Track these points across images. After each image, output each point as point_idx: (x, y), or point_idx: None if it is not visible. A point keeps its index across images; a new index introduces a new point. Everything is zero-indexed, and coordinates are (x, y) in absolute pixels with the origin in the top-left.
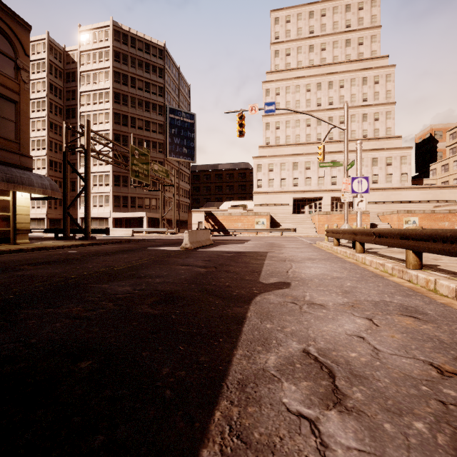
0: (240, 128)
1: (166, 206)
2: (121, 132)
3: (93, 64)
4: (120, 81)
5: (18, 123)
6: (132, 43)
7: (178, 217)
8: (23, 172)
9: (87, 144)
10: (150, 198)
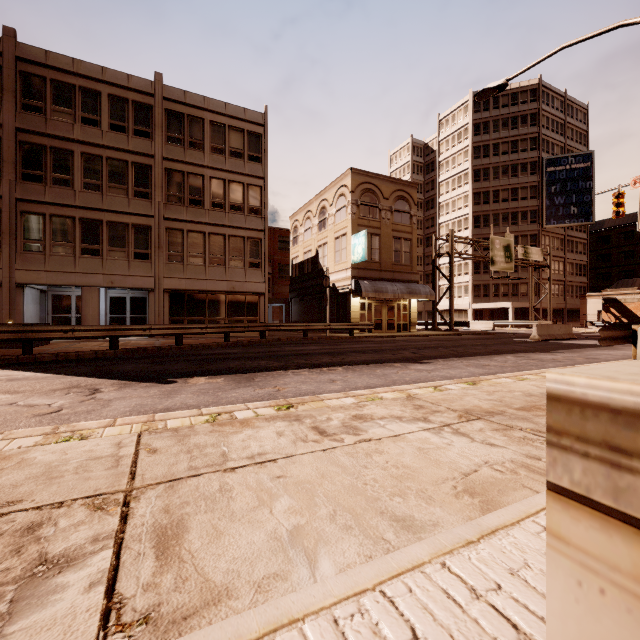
0: (616, 209)
1: (541, 292)
2: (481, 212)
3: (451, 149)
4: (480, 156)
5: (411, 252)
6: (494, 104)
7: (562, 305)
8: (415, 285)
9: (451, 250)
10: (517, 284)
